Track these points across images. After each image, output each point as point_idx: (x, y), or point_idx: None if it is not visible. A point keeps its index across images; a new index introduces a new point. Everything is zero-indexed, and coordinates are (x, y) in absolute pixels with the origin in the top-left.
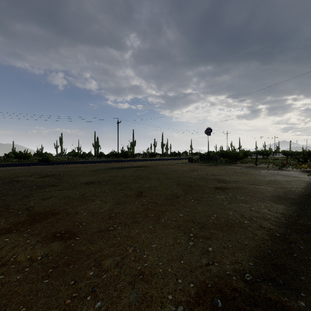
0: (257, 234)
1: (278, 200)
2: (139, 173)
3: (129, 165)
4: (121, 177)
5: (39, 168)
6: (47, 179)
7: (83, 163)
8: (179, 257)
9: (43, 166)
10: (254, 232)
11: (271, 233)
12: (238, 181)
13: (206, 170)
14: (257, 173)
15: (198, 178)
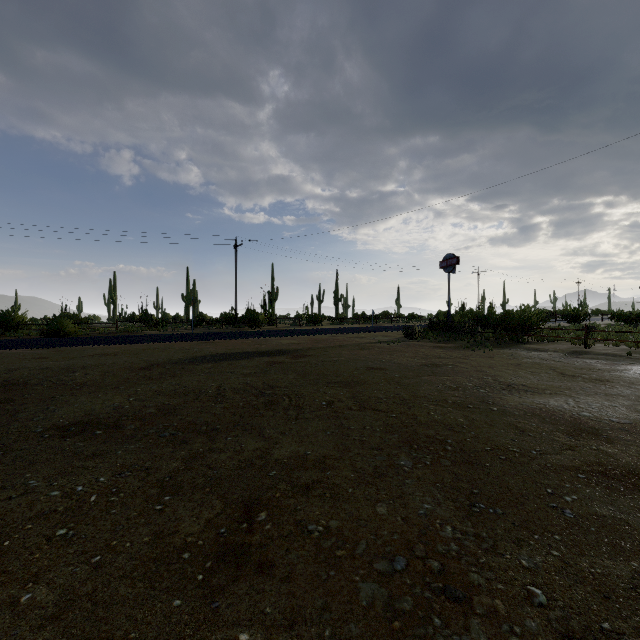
0: None
1: None
2: (272, 377)
3: (251, 349)
4: (210, 395)
5: (2, 357)
6: None
7: (139, 340)
8: None
9: (22, 352)
10: None
11: None
12: (633, 421)
13: (473, 368)
14: (635, 378)
15: (474, 406)
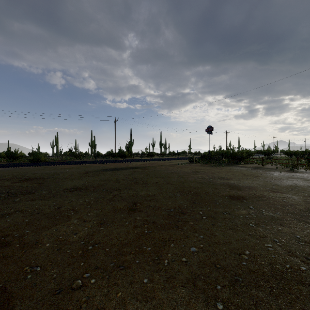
0: None
1: None
2: (135, 175)
3: (124, 166)
4: (114, 181)
5: (24, 169)
6: (26, 184)
7: (76, 163)
8: None
9: (30, 168)
10: None
11: None
12: (253, 186)
13: (211, 172)
14: (269, 175)
15: (205, 183)
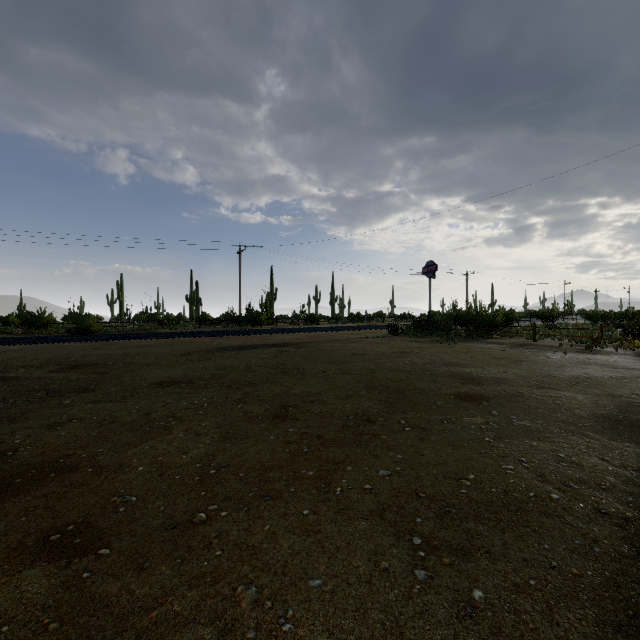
0: (596, 538)
1: (614, 429)
2: (283, 359)
3: (260, 342)
4: (242, 368)
5: (64, 348)
6: (76, 374)
7: (163, 336)
8: (391, 632)
9: (75, 345)
10: (586, 531)
11: (635, 536)
12: (506, 378)
13: (430, 354)
14: (542, 359)
15: (415, 372)
